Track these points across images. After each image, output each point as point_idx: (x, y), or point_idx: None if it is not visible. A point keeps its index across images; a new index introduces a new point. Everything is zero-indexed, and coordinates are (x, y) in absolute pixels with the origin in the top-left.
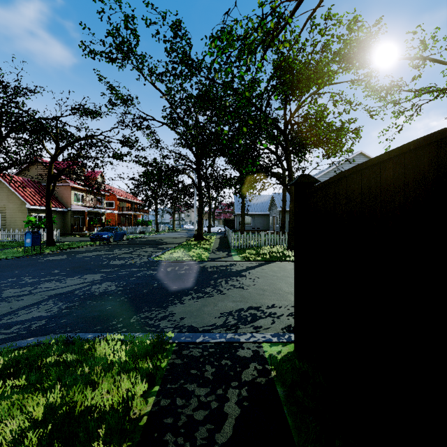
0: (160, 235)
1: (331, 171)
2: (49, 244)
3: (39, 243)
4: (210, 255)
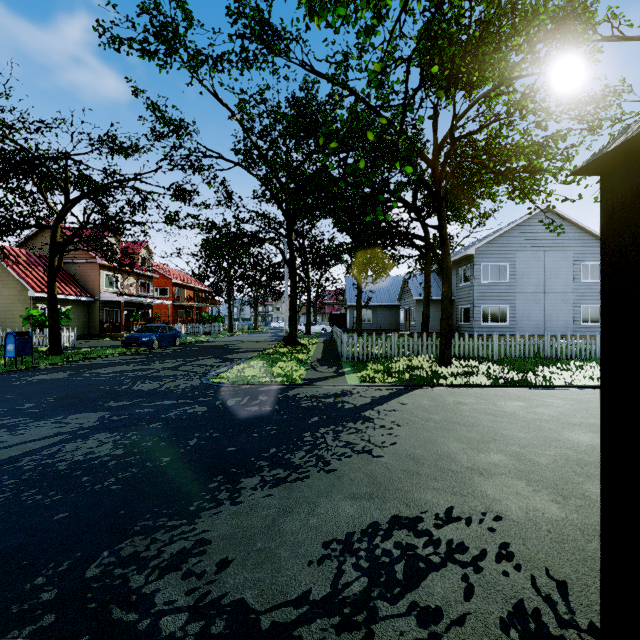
0: (234, 338)
1: (499, 237)
2: (54, 353)
3: (30, 351)
4: (307, 374)
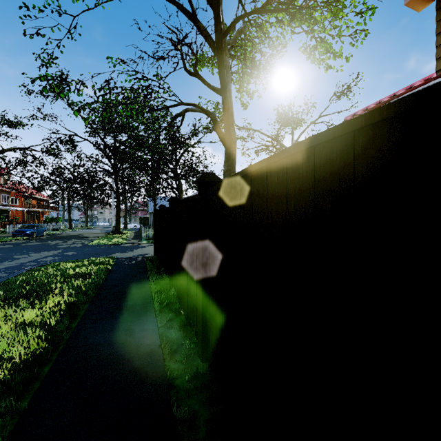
0: (77, 232)
1: None
2: None
3: None
4: (127, 242)
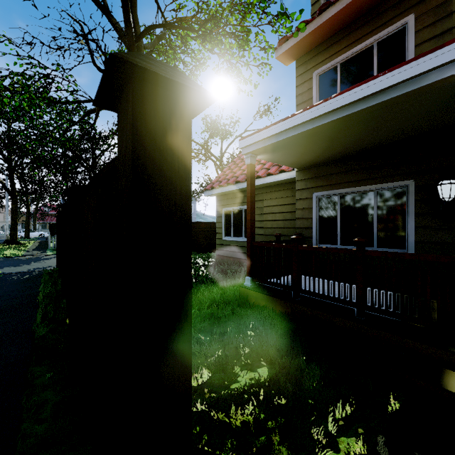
0: None
1: None
2: None
3: None
4: (25, 253)
